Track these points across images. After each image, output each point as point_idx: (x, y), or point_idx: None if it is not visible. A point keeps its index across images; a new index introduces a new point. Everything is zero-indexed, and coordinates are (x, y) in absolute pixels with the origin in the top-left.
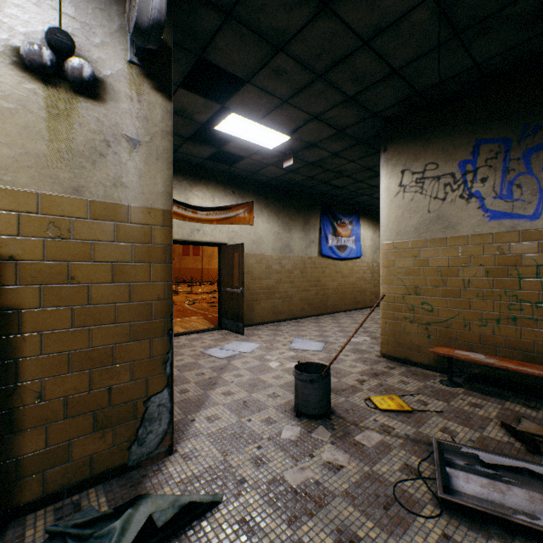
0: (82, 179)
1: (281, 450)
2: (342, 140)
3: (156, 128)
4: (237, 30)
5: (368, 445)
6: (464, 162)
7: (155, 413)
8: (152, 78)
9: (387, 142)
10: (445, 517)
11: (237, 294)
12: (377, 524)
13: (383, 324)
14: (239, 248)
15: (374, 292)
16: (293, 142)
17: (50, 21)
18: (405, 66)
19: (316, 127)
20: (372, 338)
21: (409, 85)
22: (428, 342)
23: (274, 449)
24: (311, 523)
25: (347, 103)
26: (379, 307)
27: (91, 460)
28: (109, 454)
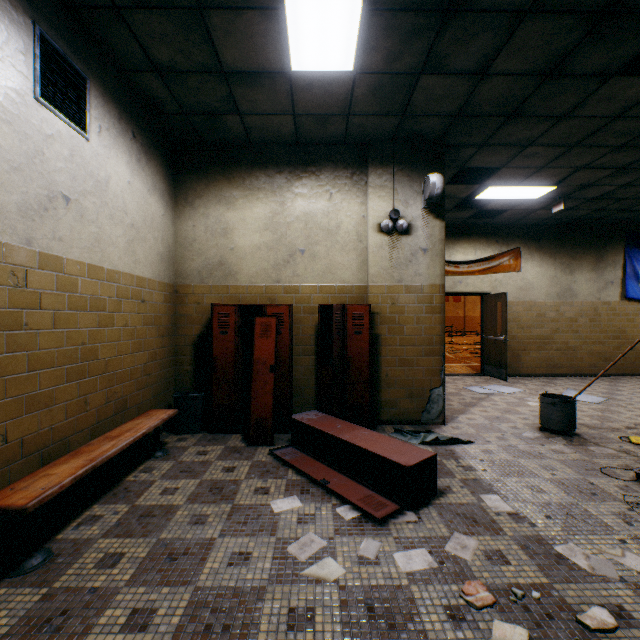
0: (402, 275)
1: (519, 438)
2: (628, 173)
3: (435, 239)
4: (489, 149)
5: (597, 452)
6: None
7: (435, 398)
8: (433, 212)
9: None
10: (634, 483)
11: (499, 342)
12: (574, 471)
13: None
14: (501, 297)
15: None
16: (561, 189)
17: (390, 206)
18: None
19: (586, 173)
20: None
21: None
22: None
23: (513, 437)
24: (528, 460)
25: (617, 150)
26: None
27: (405, 411)
28: (413, 412)
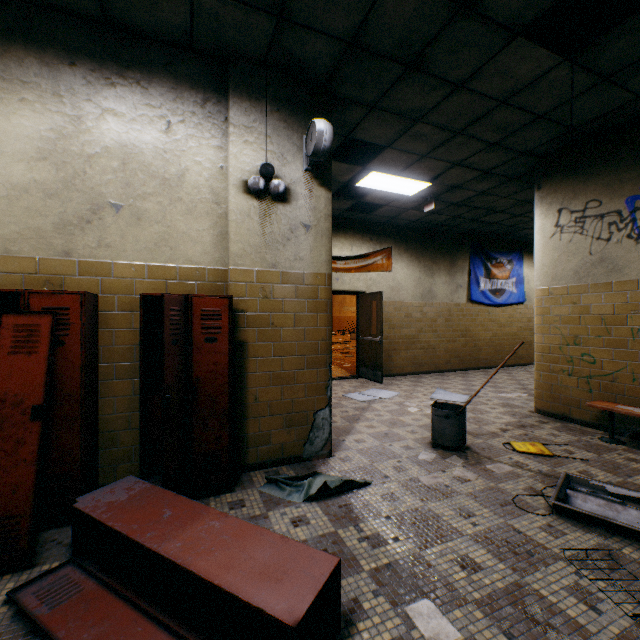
0: (277, 257)
1: (417, 465)
2: (489, 179)
3: (321, 214)
4: (379, 115)
5: (497, 472)
6: (632, 198)
7: (320, 424)
8: (318, 178)
9: (541, 179)
10: (553, 517)
11: (376, 343)
12: (492, 511)
13: (537, 377)
14: (377, 296)
15: None
16: (434, 187)
17: (261, 158)
18: (550, 111)
19: (458, 172)
20: (530, 395)
21: (560, 124)
22: (589, 397)
23: (411, 464)
24: (439, 503)
25: (490, 148)
26: None
27: (282, 447)
28: (292, 445)
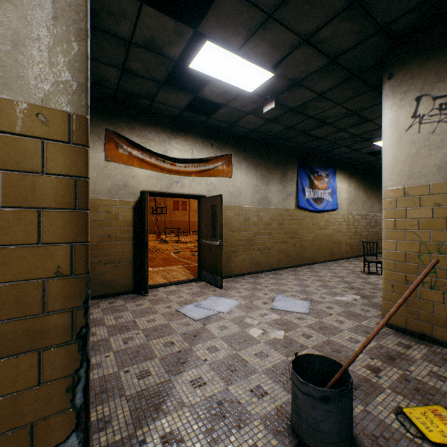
0: None
1: None
2: (332, 74)
3: None
4: None
5: None
6: None
7: None
8: None
9: (394, 65)
10: None
11: (215, 247)
12: None
13: (388, 287)
14: (217, 199)
15: (349, 243)
16: (276, 81)
17: None
18: None
19: (304, 56)
20: (363, 297)
21: None
22: None
23: None
24: None
25: (349, 11)
26: (355, 258)
27: None
28: None
